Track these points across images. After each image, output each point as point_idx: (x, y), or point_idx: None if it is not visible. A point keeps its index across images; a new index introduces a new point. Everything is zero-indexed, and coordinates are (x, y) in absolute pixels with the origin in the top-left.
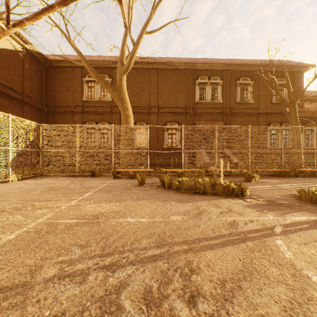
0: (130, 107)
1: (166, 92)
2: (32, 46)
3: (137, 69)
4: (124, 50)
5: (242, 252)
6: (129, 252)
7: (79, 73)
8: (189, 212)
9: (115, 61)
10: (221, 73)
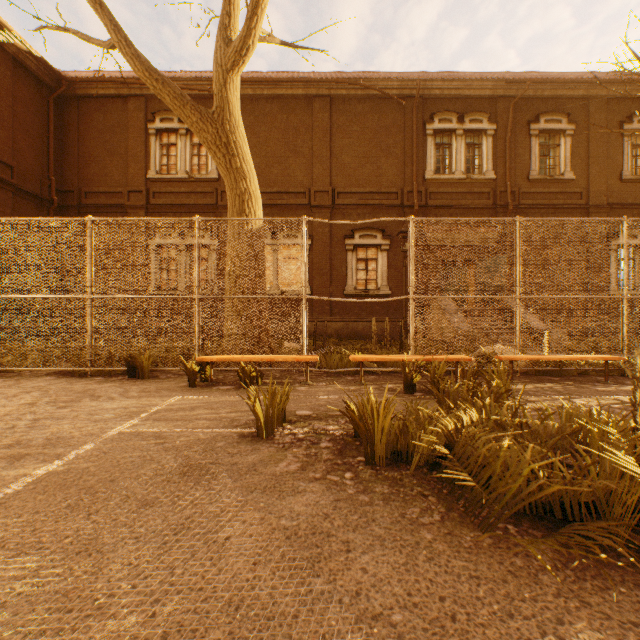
0: (251, 169)
1: (353, 156)
2: (17, 38)
3: (282, 99)
4: None
5: None
6: None
7: (138, 111)
8: None
9: None
10: (490, 106)
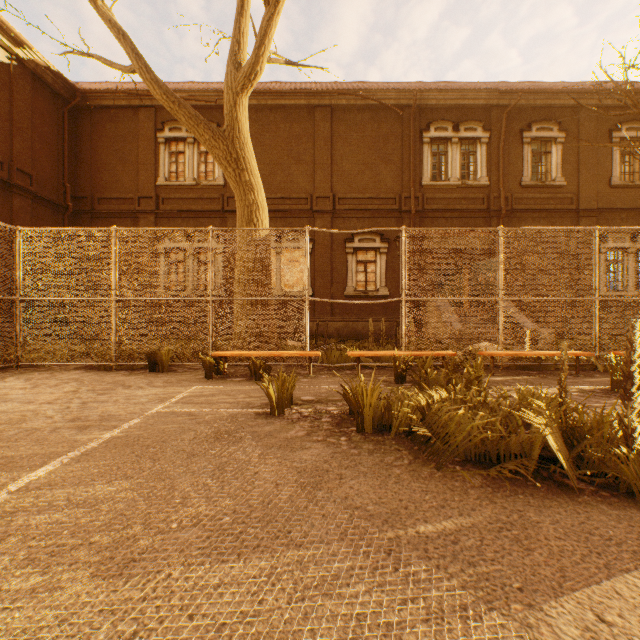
0: (258, 182)
1: (353, 163)
2: (36, 55)
3: (285, 108)
4: (241, 28)
5: None
6: None
7: (148, 120)
8: None
9: None
10: (484, 115)
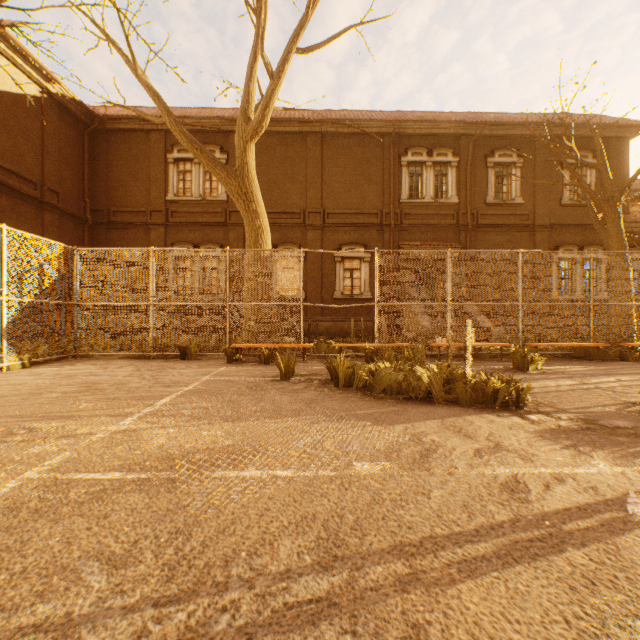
0: (263, 211)
1: (340, 183)
2: (63, 88)
3: (281, 134)
4: (250, 90)
5: (567, 589)
6: (242, 586)
7: (159, 143)
8: (399, 450)
9: (234, 117)
10: (454, 142)
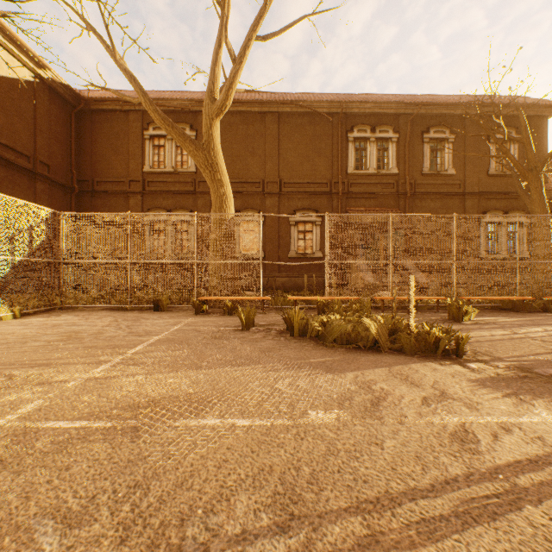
0: (227, 180)
1: (295, 156)
2: (53, 73)
3: (243, 113)
4: (215, 74)
5: None
6: (196, 550)
7: (136, 121)
8: (351, 398)
9: (202, 99)
10: (394, 120)
